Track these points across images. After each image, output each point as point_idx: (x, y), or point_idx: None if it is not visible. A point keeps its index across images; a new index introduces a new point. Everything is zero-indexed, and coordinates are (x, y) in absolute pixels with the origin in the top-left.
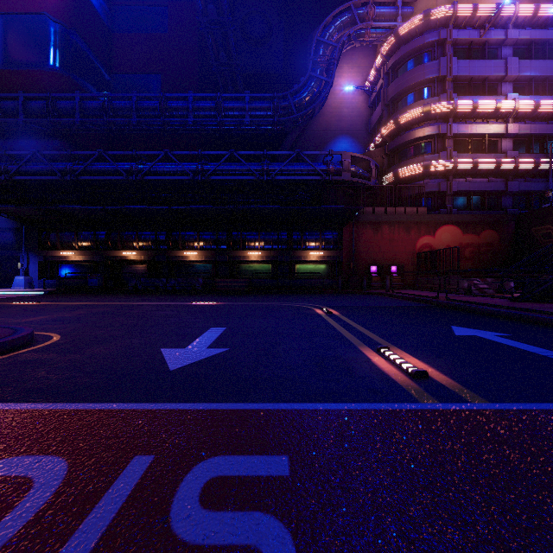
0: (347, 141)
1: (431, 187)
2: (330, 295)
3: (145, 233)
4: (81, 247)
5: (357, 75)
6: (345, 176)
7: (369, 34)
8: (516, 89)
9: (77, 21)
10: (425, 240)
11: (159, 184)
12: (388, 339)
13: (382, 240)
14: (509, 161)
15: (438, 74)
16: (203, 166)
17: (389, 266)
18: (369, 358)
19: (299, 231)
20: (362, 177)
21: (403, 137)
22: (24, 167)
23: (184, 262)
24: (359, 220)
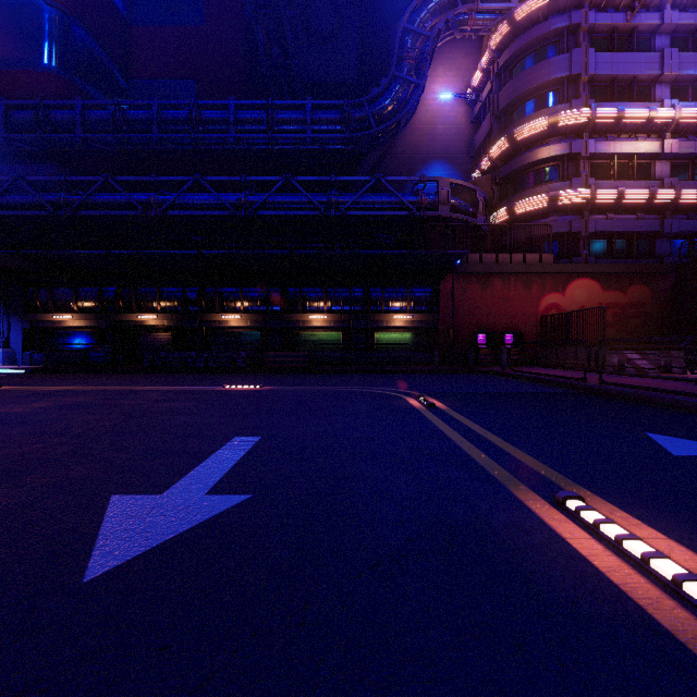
0: (443, 168)
1: (559, 227)
2: (424, 375)
3: (169, 290)
4: (82, 308)
5: (456, 80)
6: (442, 211)
7: (473, 21)
8: (674, 93)
9: (81, 5)
10: (552, 299)
11: (188, 222)
12: (557, 465)
13: (492, 299)
14: (666, 190)
15: (569, 72)
16: (247, 197)
17: (502, 334)
18: (551, 528)
19: (379, 286)
20: (465, 213)
21: (521, 160)
22: (2, 198)
23: (222, 329)
24: (461, 272)
